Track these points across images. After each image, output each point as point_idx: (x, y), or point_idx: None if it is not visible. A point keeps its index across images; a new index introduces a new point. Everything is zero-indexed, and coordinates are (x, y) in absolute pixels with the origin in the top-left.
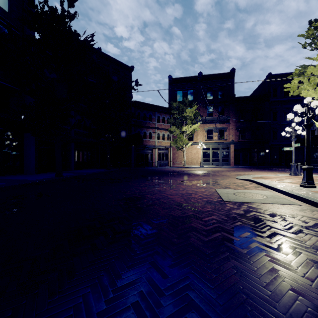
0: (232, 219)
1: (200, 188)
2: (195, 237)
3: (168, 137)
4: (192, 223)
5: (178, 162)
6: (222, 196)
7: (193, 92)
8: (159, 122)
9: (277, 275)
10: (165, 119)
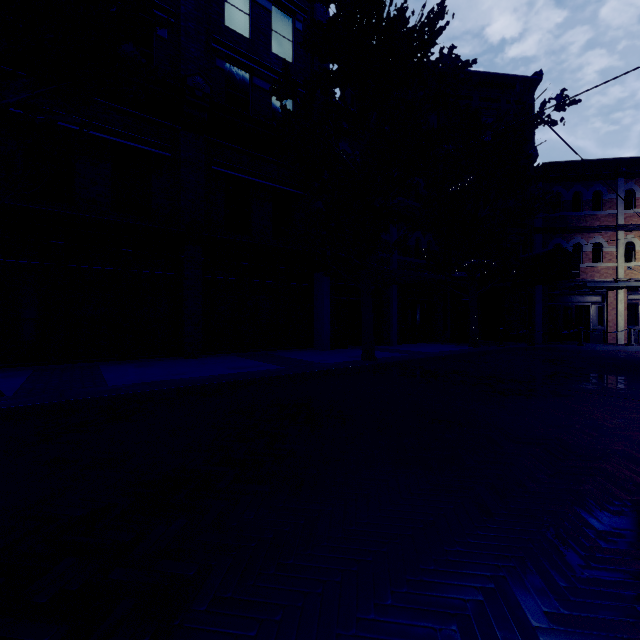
0: None
1: None
2: None
3: None
4: None
5: None
6: None
7: None
8: (633, 208)
9: None
10: None
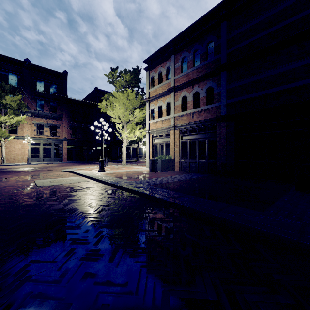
0: (37, 194)
1: (18, 182)
2: (1, 207)
3: None
4: (1, 202)
5: None
6: (38, 184)
7: (17, 77)
8: None
9: (48, 206)
10: None
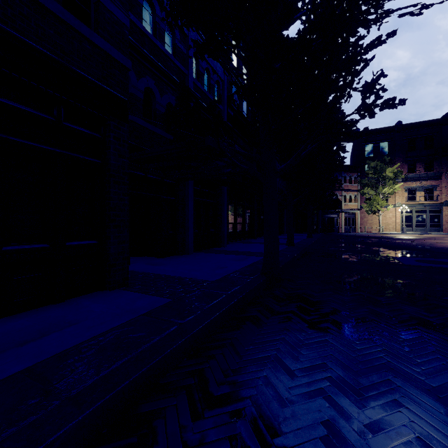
0: None
1: None
2: None
3: (355, 199)
4: None
5: (367, 227)
6: None
7: (388, 144)
8: (345, 183)
9: None
10: (351, 178)
